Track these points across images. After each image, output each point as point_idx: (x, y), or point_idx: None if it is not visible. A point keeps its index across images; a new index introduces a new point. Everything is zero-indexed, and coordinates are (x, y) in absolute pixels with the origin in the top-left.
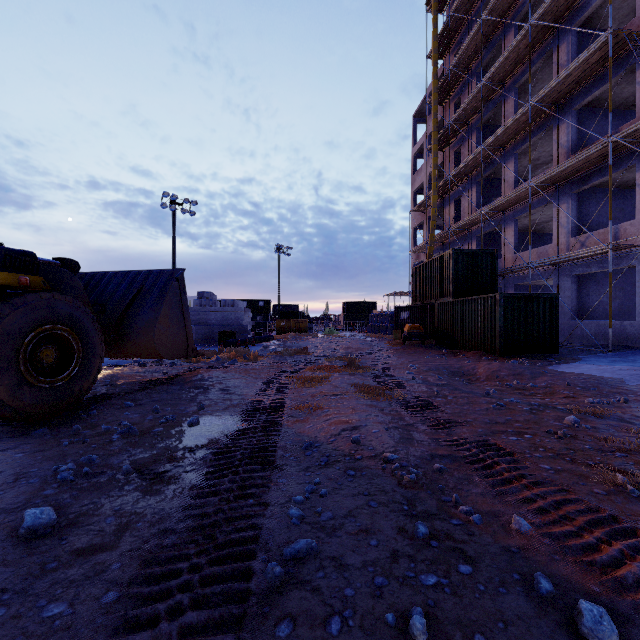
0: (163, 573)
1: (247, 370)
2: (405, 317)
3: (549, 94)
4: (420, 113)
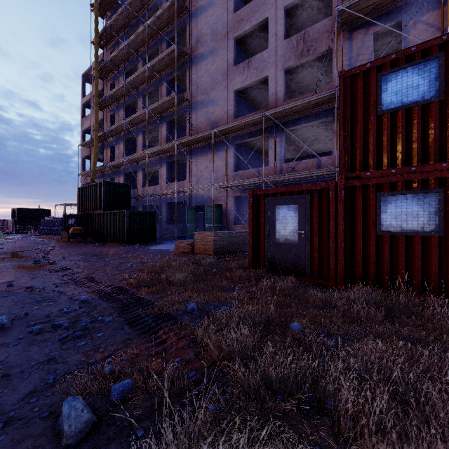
0: None
1: None
2: (72, 222)
3: (156, 108)
4: (88, 76)
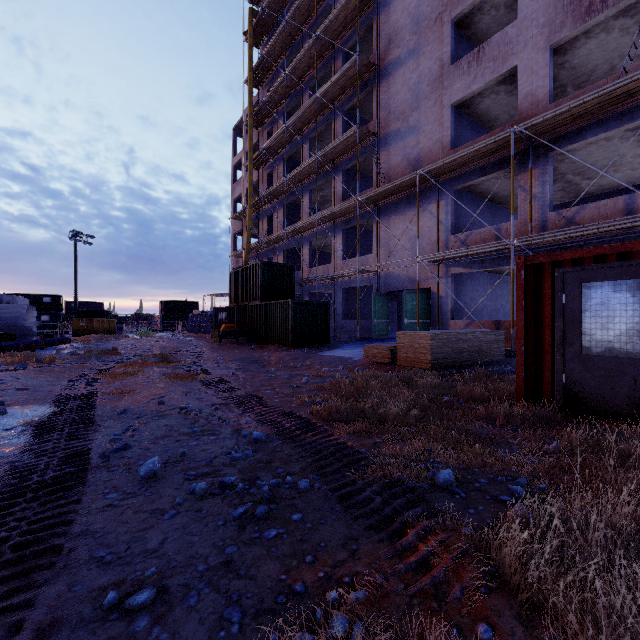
0: (25, 471)
1: (44, 372)
2: (223, 317)
3: (328, 153)
4: (240, 128)
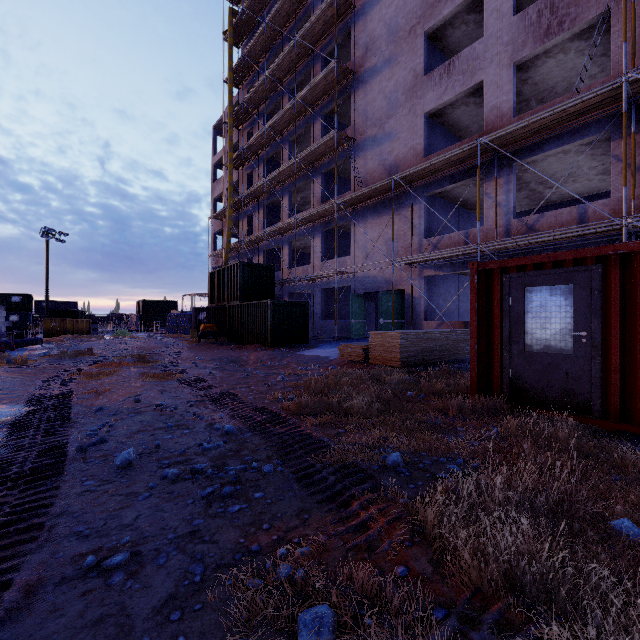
0: (4, 463)
1: (16, 373)
2: (203, 317)
3: (307, 156)
4: (220, 127)
